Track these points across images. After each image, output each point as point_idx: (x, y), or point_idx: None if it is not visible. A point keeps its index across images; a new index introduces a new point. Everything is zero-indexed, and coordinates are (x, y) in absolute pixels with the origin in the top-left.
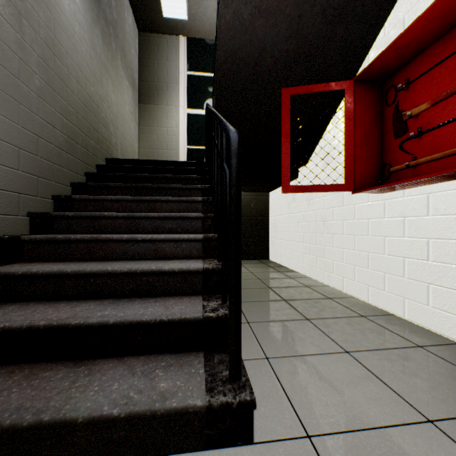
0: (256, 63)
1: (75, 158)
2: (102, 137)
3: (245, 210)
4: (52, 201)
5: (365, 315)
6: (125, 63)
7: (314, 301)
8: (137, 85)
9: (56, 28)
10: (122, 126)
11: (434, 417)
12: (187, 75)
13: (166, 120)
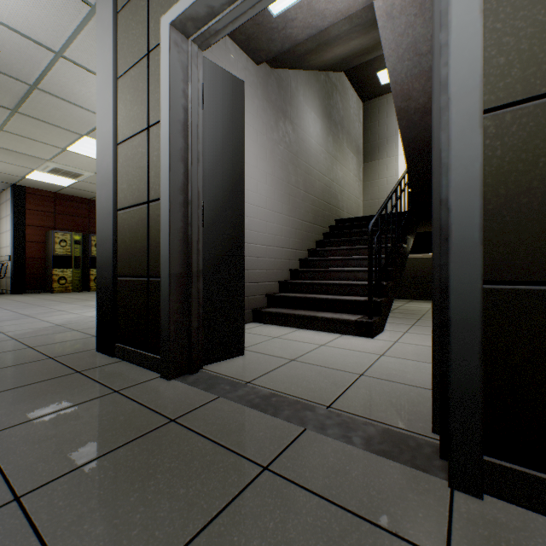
0: None
1: (317, 226)
2: (332, 206)
3: None
4: (307, 252)
5: None
6: (349, 141)
7: None
8: (361, 149)
9: (309, 159)
10: (347, 191)
11: None
12: None
13: (386, 171)
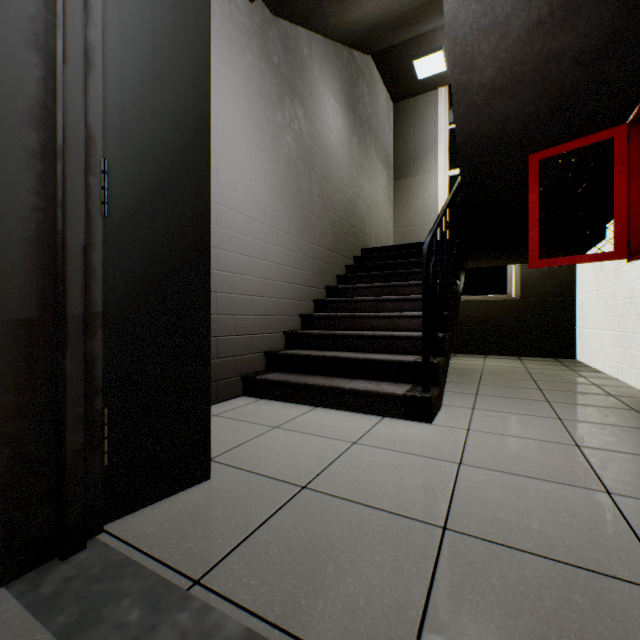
0: (500, 134)
1: (339, 255)
2: (358, 231)
3: (532, 289)
4: (325, 291)
5: (639, 410)
6: (378, 149)
7: (581, 394)
8: (392, 162)
9: (327, 162)
10: (375, 213)
11: (585, 446)
12: (448, 130)
13: (422, 192)
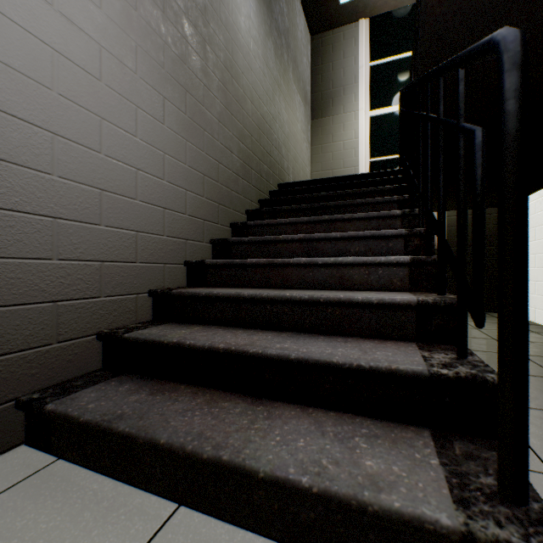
0: None
1: (250, 184)
2: (274, 160)
3: None
4: (230, 230)
5: None
6: (296, 76)
7: None
8: (309, 99)
9: (233, 48)
10: (293, 147)
11: None
12: (369, 67)
13: (342, 132)
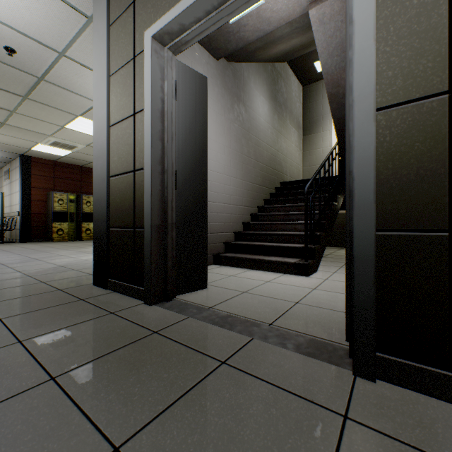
0: None
1: (265, 187)
2: (277, 171)
3: None
4: (257, 209)
5: None
6: (291, 118)
7: None
8: (301, 124)
9: (258, 134)
10: (289, 159)
11: None
12: None
13: (321, 143)
